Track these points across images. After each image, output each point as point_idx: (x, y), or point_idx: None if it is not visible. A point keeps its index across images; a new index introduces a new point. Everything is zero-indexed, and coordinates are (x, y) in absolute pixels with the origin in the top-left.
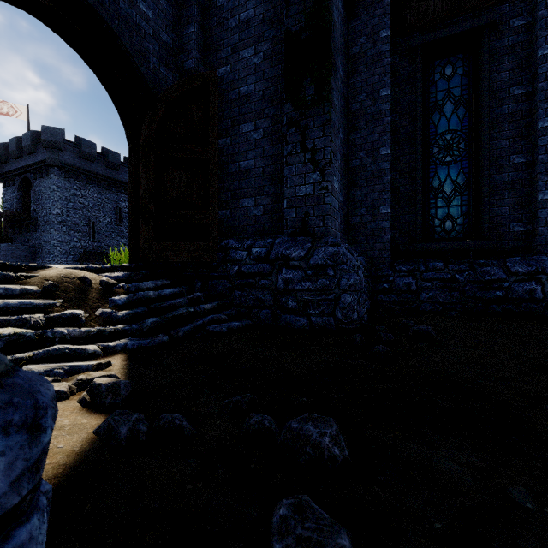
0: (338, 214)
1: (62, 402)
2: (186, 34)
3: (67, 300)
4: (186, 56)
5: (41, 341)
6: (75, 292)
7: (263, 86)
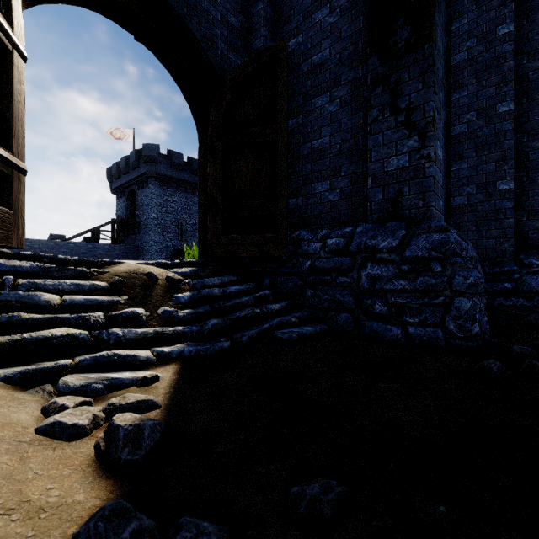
0: (442, 191)
1: (76, 441)
2: (254, 13)
3: (131, 297)
4: (254, 37)
5: (96, 343)
6: (141, 288)
7: (340, 47)
